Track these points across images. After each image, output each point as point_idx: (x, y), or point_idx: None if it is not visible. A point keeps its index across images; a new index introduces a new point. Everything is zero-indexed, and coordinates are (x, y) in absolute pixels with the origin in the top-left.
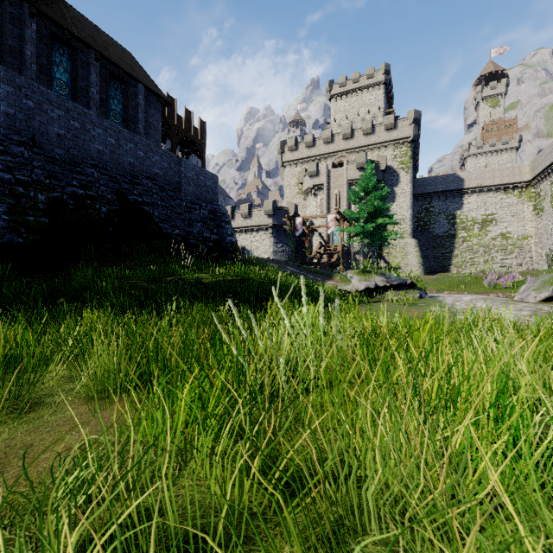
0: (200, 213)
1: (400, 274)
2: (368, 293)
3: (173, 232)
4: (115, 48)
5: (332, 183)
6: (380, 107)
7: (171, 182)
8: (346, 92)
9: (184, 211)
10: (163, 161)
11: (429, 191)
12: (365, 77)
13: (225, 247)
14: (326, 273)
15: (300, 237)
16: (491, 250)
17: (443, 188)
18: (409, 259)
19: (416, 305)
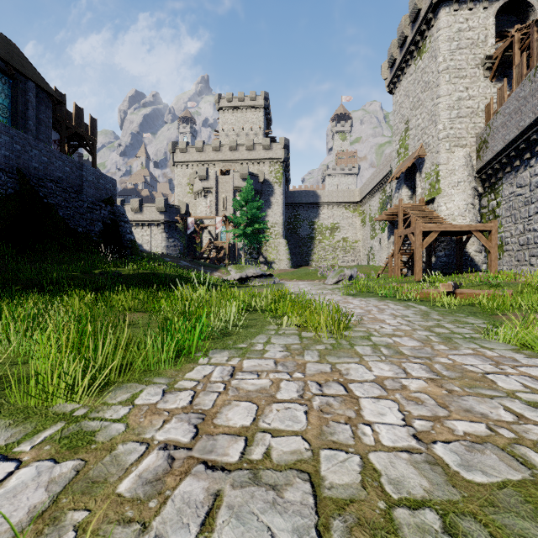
0: (100, 213)
1: (274, 267)
2: (242, 281)
3: (76, 231)
4: (0, 40)
5: (220, 188)
6: (261, 127)
7: (73, 185)
8: (233, 107)
9: (86, 211)
10: (66, 166)
11: (296, 202)
12: (248, 98)
13: (124, 244)
14: (214, 267)
15: (191, 233)
16: (337, 249)
17: (306, 201)
18: (281, 255)
19: (267, 287)
